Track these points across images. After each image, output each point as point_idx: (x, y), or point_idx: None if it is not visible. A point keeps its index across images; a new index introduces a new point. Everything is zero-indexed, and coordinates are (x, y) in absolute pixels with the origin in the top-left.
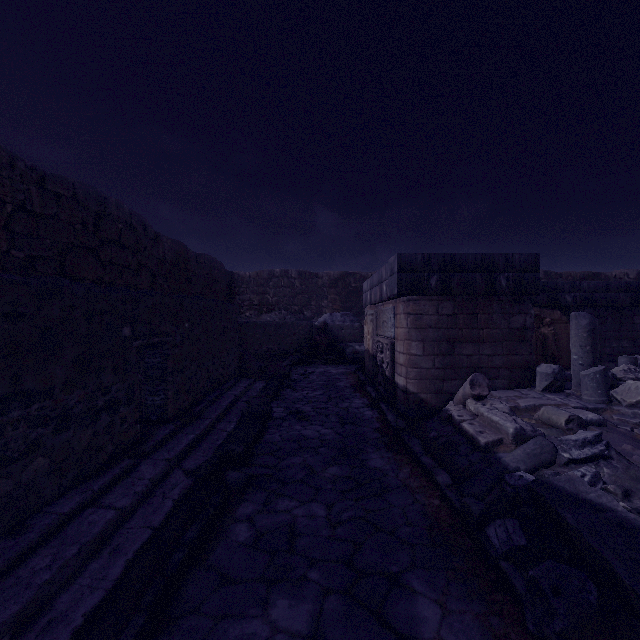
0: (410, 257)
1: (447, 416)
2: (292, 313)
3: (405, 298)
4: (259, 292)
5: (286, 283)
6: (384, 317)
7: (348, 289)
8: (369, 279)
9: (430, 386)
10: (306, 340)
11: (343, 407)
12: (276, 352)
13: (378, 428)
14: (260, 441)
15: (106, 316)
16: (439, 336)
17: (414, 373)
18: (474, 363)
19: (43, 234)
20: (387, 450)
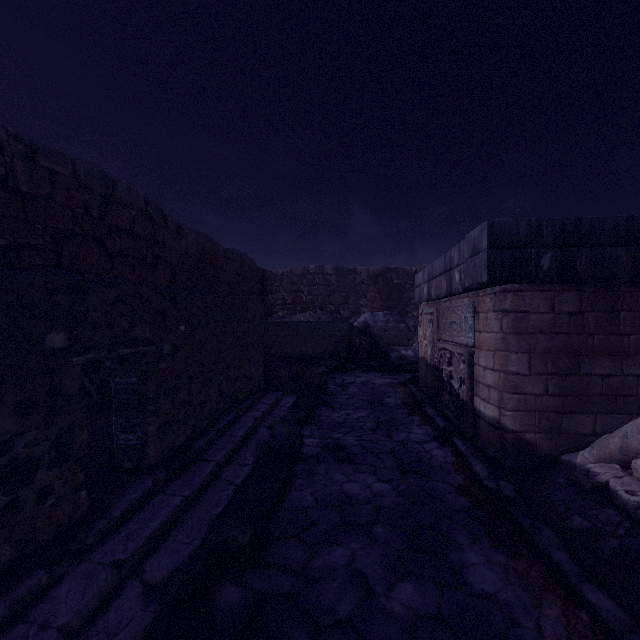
0: (508, 225)
1: (593, 484)
2: (328, 313)
3: (497, 288)
4: (292, 290)
5: (321, 280)
6: (452, 317)
7: (389, 286)
8: (426, 268)
9: (540, 421)
10: (344, 343)
11: (399, 440)
12: (310, 356)
13: (461, 486)
14: (282, 505)
15: (0, 314)
16: (554, 345)
17: (514, 401)
18: (613, 388)
19: (32, 218)
20: (493, 543)
